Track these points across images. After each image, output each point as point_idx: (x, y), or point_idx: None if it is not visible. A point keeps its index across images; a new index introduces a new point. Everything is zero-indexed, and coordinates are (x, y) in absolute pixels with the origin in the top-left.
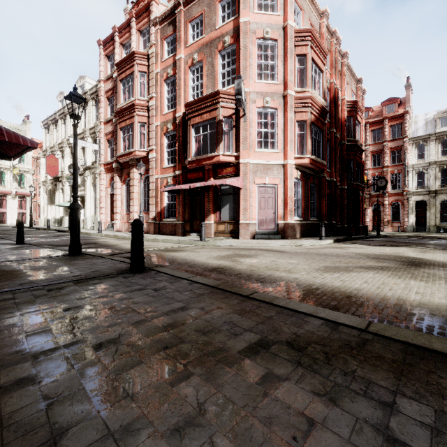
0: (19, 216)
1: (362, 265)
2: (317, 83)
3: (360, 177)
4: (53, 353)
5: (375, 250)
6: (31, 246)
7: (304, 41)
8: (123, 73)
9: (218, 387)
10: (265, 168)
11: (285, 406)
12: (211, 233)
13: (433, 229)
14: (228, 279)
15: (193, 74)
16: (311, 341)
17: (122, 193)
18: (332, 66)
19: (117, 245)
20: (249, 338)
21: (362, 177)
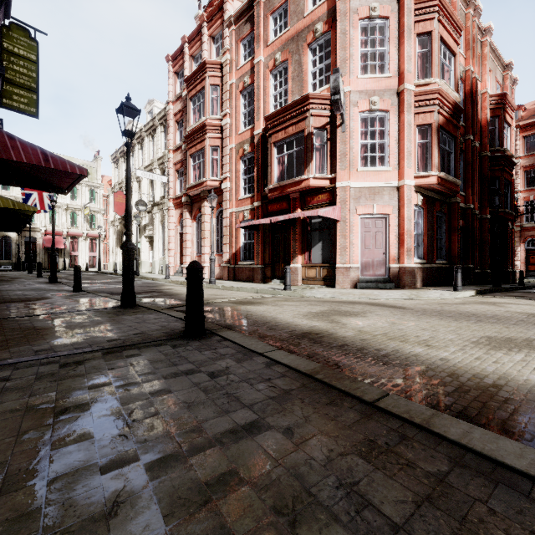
0: (91, 260)
1: None
2: (447, 71)
3: (509, 202)
4: None
5: None
6: (87, 293)
7: (428, 14)
8: (193, 90)
9: None
10: (371, 193)
11: None
12: (298, 280)
13: None
14: (328, 354)
15: (275, 79)
16: None
17: (192, 232)
18: (467, 47)
19: (183, 294)
20: None
21: (512, 202)
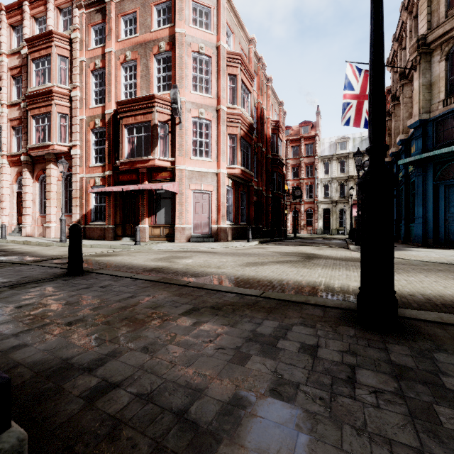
0: None
1: (274, 260)
2: (246, 102)
3: (281, 187)
4: (30, 332)
5: (287, 249)
6: None
7: (235, 63)
8: (36, 52)
9: (167, 330)
10: (200, 175)
11: (206, 331)
12: (146, 237)
13: (334, 232)
14: (167, 276)
15: (126, 71)
16: (226, 304)
17: (34, 192)
18: (259, 87)
19: (35, 252)
20: (186, 307)
21: (284, 187)
